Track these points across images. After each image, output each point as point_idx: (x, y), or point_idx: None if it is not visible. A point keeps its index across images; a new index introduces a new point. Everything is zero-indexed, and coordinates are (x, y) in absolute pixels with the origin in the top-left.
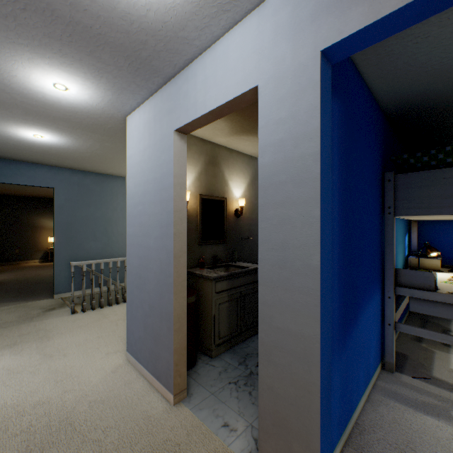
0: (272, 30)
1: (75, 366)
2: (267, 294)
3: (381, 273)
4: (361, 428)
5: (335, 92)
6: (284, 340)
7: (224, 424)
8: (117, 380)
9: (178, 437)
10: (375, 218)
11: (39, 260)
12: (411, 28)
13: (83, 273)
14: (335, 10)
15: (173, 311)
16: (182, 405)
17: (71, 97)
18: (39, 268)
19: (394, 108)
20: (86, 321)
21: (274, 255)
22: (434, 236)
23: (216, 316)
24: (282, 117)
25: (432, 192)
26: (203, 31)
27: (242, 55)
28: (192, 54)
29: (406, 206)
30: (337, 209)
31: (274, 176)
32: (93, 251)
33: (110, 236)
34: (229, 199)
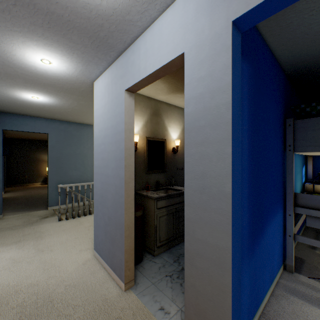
0: (194, 9)
1: (58, 258)
2: (191, 213)
3: (283, 196)
4: (266, 317)
5: (245, 56)
6: (203, 249)
7: (160, 308)
8: (85, 270)
9: (126, 316)
10: (278, 154)
11: (41, 182)
12: (307, 3)
13: (66, 193)
14: None
15: (124, 222)
16: (131, 291)
17: (54, 69)
18: (40, 188)
19: (293, 69)
20: (68, 226)
21: (195, 183)
22: None
23: (158, 225)
24: (202, 76)
25: None
26: (143, 14)
27: (172, 30)
28: (137, 32)
29: (303, 144)
30: (247, 147)
31: (196, 122)
32: (74, 177)
33: (86, 167)
34: (168, 140)
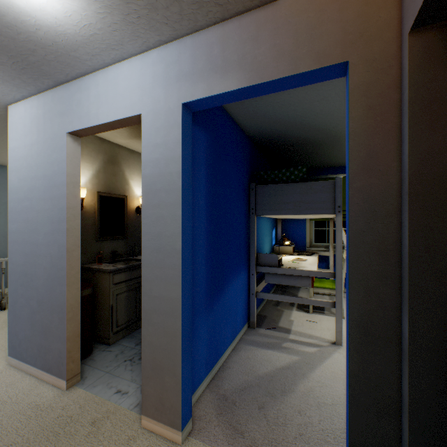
0: (152, 76)
1: None
2: (148, 273)
3: (248, 257)
4: (225, 367)
5: (203, 126)
6: (159, 304)
7: (117, 391)
8: None
9: (71, 411)
10: (242, 216)
11: None
12: None
13: None
14: (190, 80)
15: (65, 301)
16: (76, 387)
17: None
18: None
19: (256, 137)
20: None
21: (153, 244)
22: (292, 230)
23: (115, 305)
24: (159, 143)
25: (276, 199)
26: (95, 57)
27: (129, 86)
28: (85, 70)
29: (262, 208)
30: (205, 210)
31: (153, 185)
32: None
33: None
34: (130, 197)
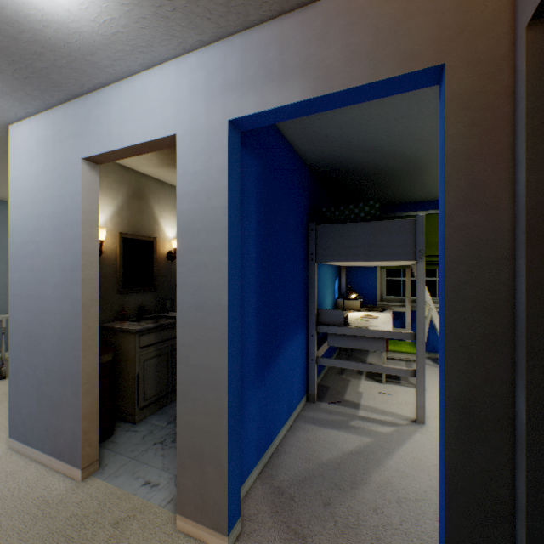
0: (190, 87)
1: None
2: (185, 335)
3: (306, 314)
4: (280, 452)
5: (253, 150)
6: (199, 375)
7: (145, 483)
8: None
9: (87, 509)
10: (300, 264)
11: None
12: None
13: None
14: (238, 91)
15: (80, 370)
16: (94, 478)
17: None
18: None
19: (317, 165)
20: None
21: (191, 298)
22: (358, 280)
23: (141, 374)
24: (198, 170)
25: (342, 243)
26: (118, 62)
27: (161, 99)
28: (106, 79)
29: (325, 253)
30: (255, 255)
31: (192, 224)
32: None
33: None
34: (160, 240)
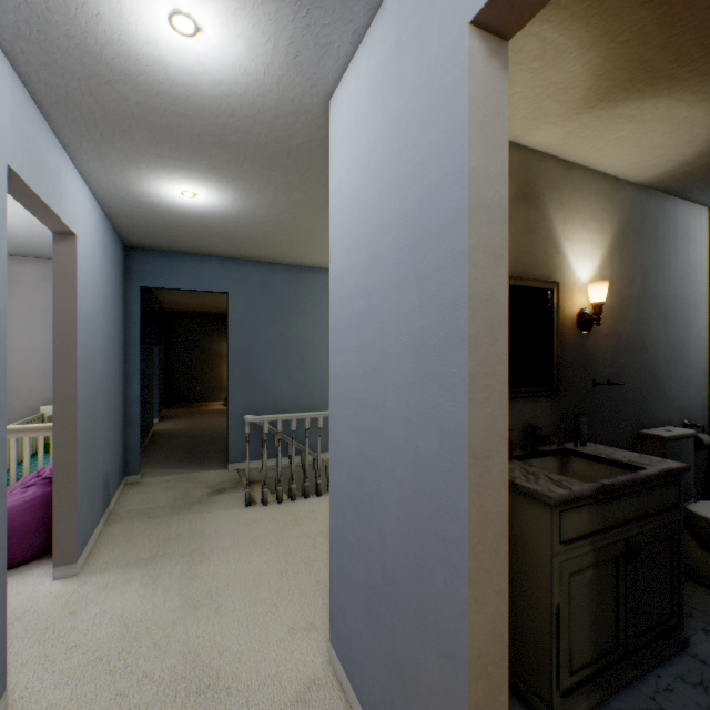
0: None
1: (228, 650)
2: None
3: None
4: None
5: None
6: None
7: None
8: None
9: None
10: None
11: (224, 401)
12: None
13: (263, 436)
14: None
15: (464, 638)
16: None
17: (212, 60)
18: (221, 414)
19: None
20: (265, 527)
21: None
22: None
23: (562, 608)
24: None
25: None
26: None
27: None
28: None
29: None
30: None
31: None
32: (282, 396)
33: (309, 371)
34: (563, 287)
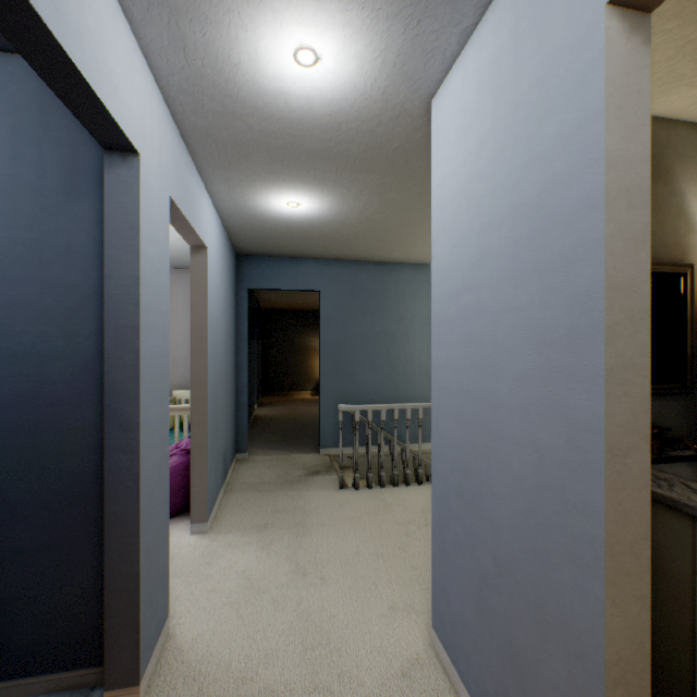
0: None
1: (335, 616)
2: None
3: None
4: None
5: None
6: None
7: None
8: None
9: None
10: None
11: (311, 391)
12: None
13: (354, 424)
14: None
15: (599, 639)
16: None
17: (325, 83)
18: (310, 403)
19: None
20: (358, 510)
21: None
22: None
23: None
24: None
25: None
26: None
27: None
28: None
29: None
30: None
31: None
32: (369, 387)
33: (394, 364)
34: None
